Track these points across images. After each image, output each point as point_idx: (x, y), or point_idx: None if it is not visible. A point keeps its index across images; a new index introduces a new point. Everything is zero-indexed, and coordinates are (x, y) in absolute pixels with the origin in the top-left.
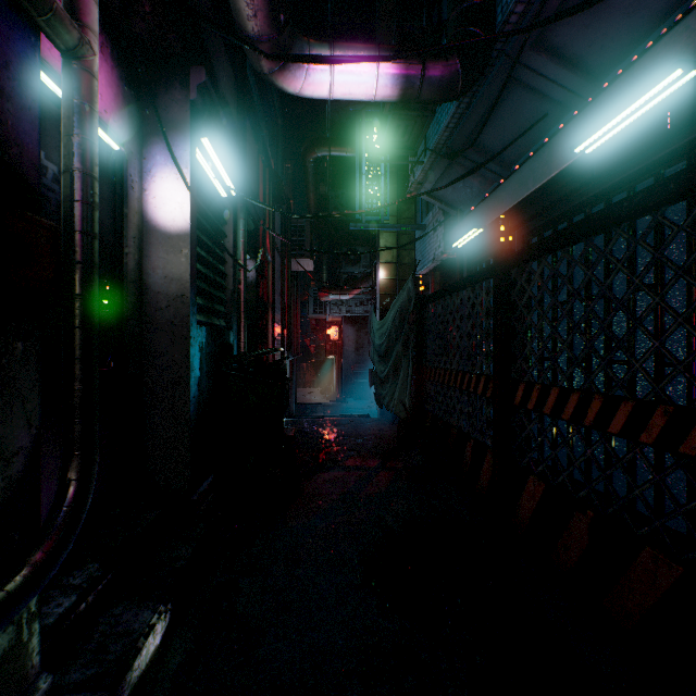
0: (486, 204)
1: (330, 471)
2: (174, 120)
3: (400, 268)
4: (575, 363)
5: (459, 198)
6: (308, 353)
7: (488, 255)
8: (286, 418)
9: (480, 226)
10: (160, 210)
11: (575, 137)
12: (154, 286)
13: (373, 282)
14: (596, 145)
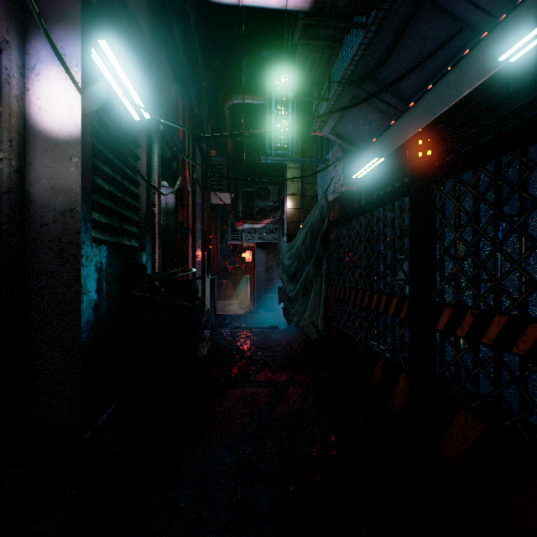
0: (387, 135)
1: (241, 387)
2: (62, 11)
3: (304, 199)
4: (536, 287)
5: (358, 135)
6: (228, 273)
7: (386, 184)
8: (205, 329)
9: (381, 156)
10: (45, 112)
11: (494, 50)
12: (39, 198)
13: (281, 213)
14: (525, 50)
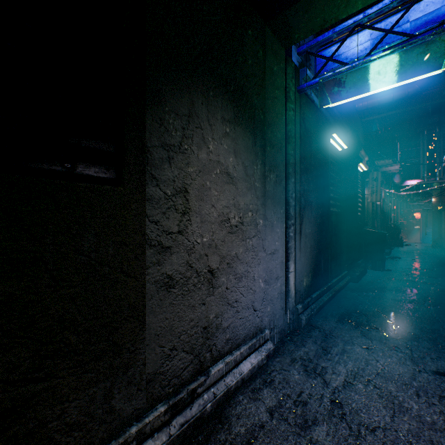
0: None
1: (410, 246)
2: None
3: (441, 197)
4: None
5: None
6: (400, 225)
7: None
8: None
9: None
10: None
11: None
12: None
13: None
14: None
